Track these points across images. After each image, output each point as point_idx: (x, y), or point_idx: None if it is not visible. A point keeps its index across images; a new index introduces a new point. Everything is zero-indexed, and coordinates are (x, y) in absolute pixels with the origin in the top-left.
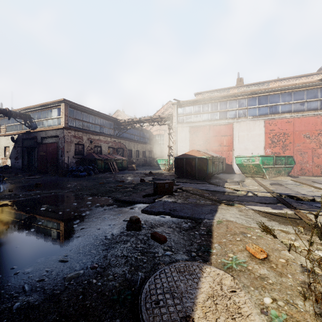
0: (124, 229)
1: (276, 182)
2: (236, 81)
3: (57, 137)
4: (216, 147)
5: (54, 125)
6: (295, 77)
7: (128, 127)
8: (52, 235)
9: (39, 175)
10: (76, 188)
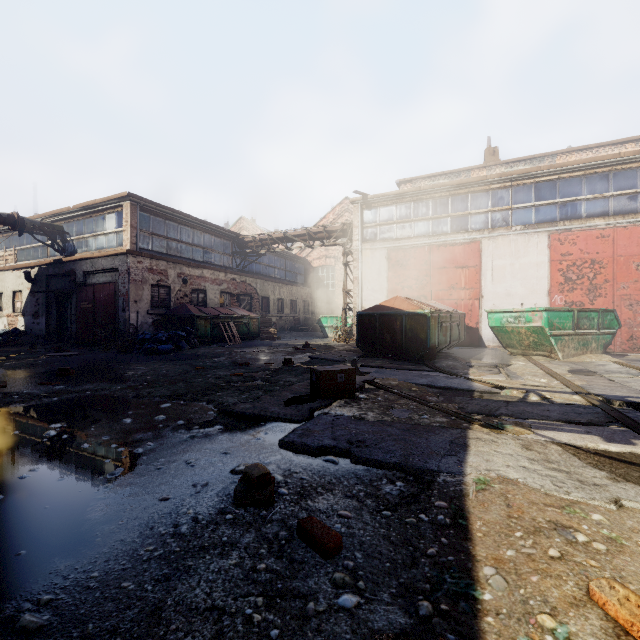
0: (230, 501)
1: (583, 368)
2: (485, 154)
3: (115, 272)
4: (444, 292)
5: (109, 246)
6: (610, 144)
7: (260, 251)
8: (37, 517)
9: (79, 349)
10: (143, 381)
